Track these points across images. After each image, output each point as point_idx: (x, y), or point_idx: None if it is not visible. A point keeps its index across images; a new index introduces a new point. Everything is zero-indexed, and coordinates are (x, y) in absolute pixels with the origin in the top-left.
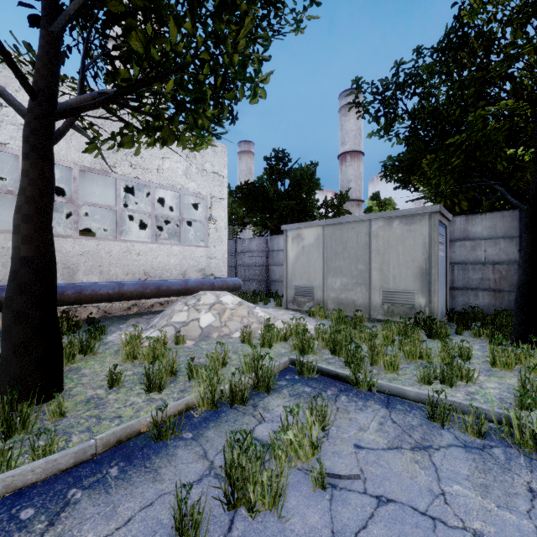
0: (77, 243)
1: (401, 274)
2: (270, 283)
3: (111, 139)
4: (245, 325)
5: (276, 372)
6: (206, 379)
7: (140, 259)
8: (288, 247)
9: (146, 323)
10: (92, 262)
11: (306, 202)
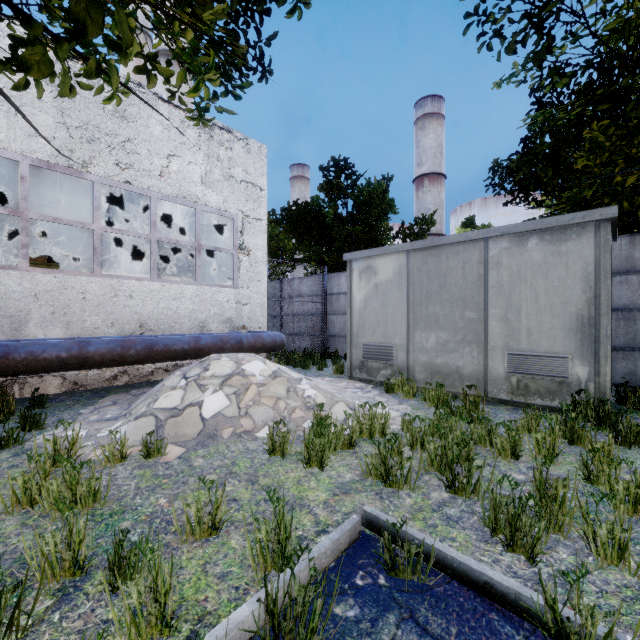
0: (27, 278)
1: (542, 326)
2: (327, 338)
3: (14, 65)
4: (281, 413)
5: (331, 560)
6: (133, 620)
7: (133, 304)
8: (353, 286)
9: (126, 404)
10: (53, 307)
11: (376, 230)
